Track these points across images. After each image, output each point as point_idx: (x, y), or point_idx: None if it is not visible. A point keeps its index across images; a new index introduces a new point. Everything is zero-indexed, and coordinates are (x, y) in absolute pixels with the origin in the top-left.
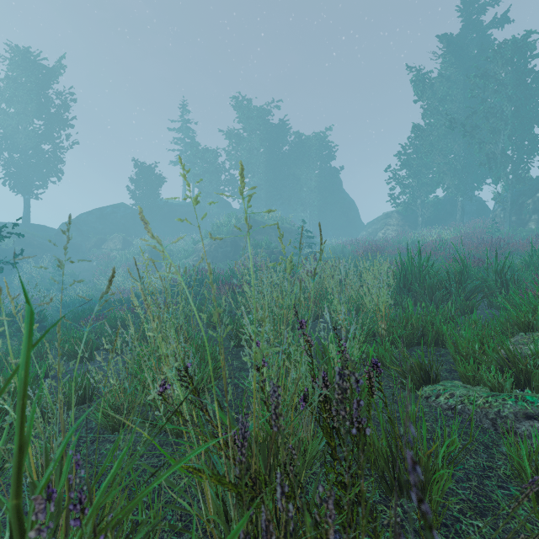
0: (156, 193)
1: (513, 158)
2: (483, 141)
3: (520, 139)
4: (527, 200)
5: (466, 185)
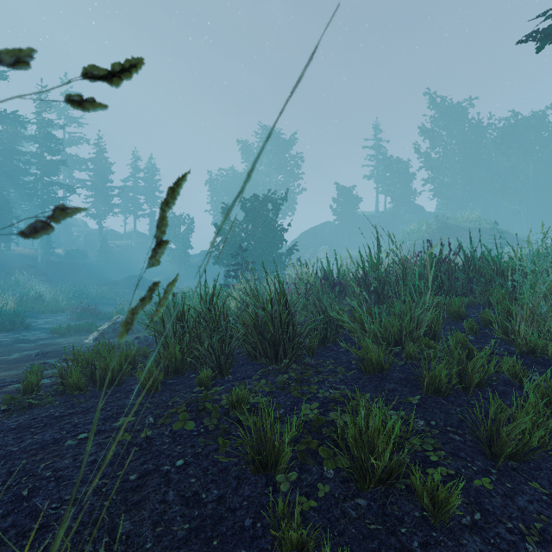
0: (353, 209)
1: None
2: None
3: None
4: None
5: None
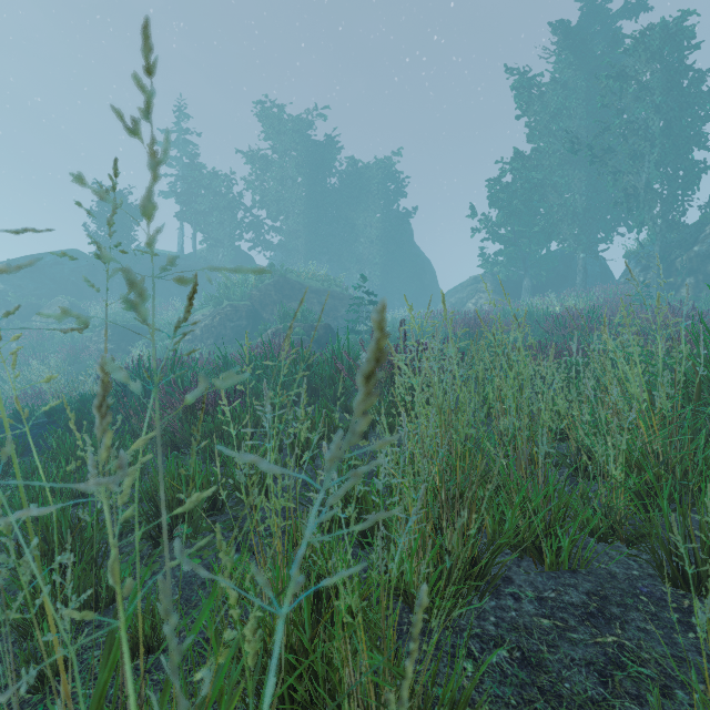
0: (131, 235)
1: (662, 195)
2: (623, 169)
3: (671, 168)
4: (680, 255)
5: (590, 236)
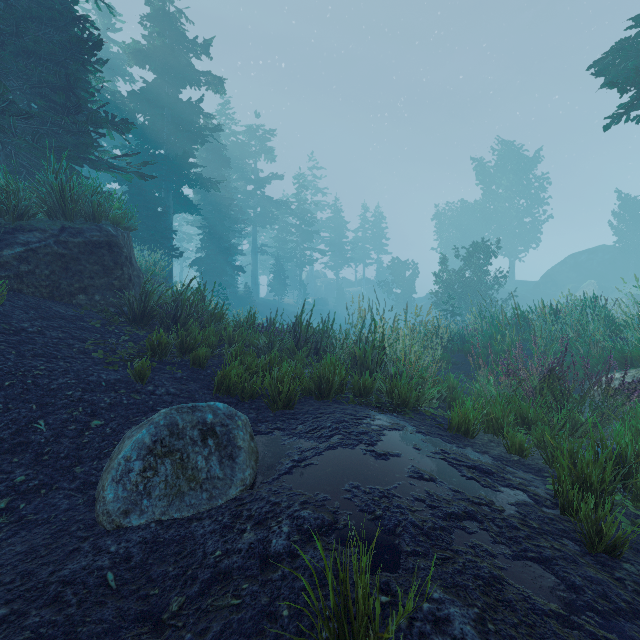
0: None
1: None
2: None
3: None
4: None
5: None
